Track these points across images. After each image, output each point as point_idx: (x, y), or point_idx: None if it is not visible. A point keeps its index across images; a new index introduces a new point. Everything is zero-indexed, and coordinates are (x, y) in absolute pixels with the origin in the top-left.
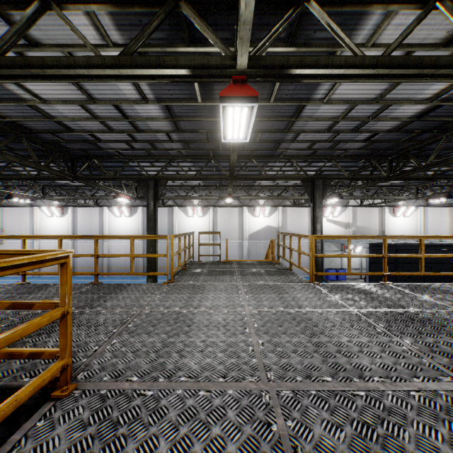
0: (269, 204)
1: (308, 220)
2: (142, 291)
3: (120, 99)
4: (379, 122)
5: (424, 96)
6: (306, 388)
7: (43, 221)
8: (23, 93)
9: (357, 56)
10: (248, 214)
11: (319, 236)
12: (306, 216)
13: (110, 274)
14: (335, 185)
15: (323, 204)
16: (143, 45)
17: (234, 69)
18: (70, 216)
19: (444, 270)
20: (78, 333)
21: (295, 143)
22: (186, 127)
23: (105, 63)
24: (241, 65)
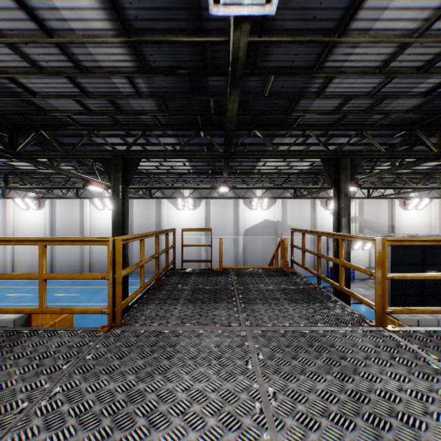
0: (267, 196)
1: (310, 213)
2: (35, 365)
3: None
4: None
5: None
6: None
7: (18, 215)
8: None
9: None
10: (244, 207)
11: (396, 240)
12: (308, 209)
13: (0, 311)
14: None
15: (327, 196)
16: None
17: None
18: (47, 210)
19: None
20: None
21: (320, 100)
22: (156, 63)
23: None
24: None
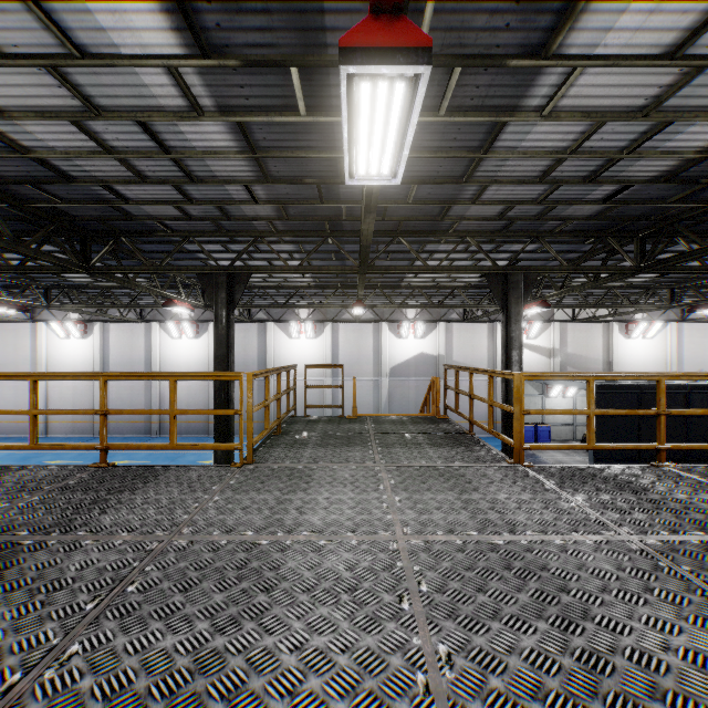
0: (423, 318)
1: (487, 344)
2: (187, 486)
3: (149, 108)
4: (637, 161)
5: None
6: None
7: (53, 346)
8: None
9: None
10: (390, 335)
11: (533, 375)
12: (483, 337)
13: (131, 447)
14: (536, 286)
15: None
16: None
17: None
18: (97, 338)
19: None
20: None
21: (477, 206)
22: (280, 173)
23: None
24: None
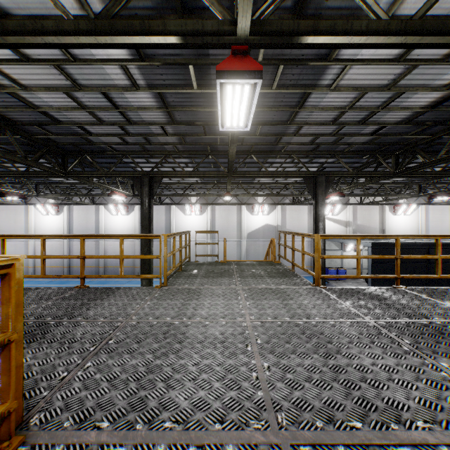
0: (268, 203)
1: (307, 218)
2: (131, 297)
3: (108, 85)
4: (388, 112)
5: (441, 82)
6: (331, 441)
7: (38, 220)
8: (1, 78)
9: (381, 21)
10: (247, 213)
11: (326, 236)
12: (305, 214)
13: (98, 277)
14: (336, 183)
15: None
16: (129, 17)
17: (234, 35)
18: (66, 215)
19: (448, 269)
20: (47, 352)
21: (297, 137)
22: (181, 119)
23: (79, 29)
24: (242, 30)
